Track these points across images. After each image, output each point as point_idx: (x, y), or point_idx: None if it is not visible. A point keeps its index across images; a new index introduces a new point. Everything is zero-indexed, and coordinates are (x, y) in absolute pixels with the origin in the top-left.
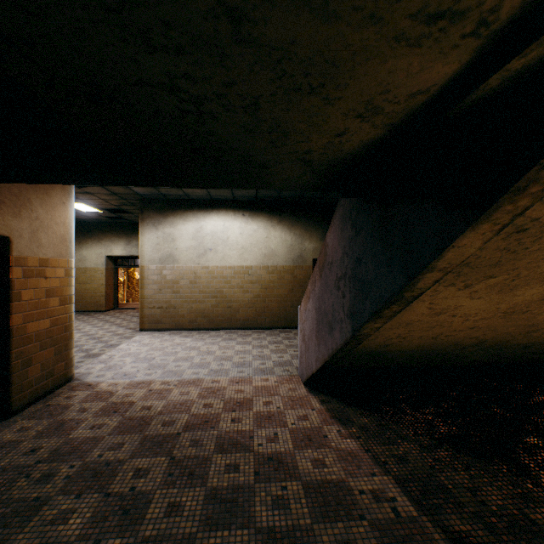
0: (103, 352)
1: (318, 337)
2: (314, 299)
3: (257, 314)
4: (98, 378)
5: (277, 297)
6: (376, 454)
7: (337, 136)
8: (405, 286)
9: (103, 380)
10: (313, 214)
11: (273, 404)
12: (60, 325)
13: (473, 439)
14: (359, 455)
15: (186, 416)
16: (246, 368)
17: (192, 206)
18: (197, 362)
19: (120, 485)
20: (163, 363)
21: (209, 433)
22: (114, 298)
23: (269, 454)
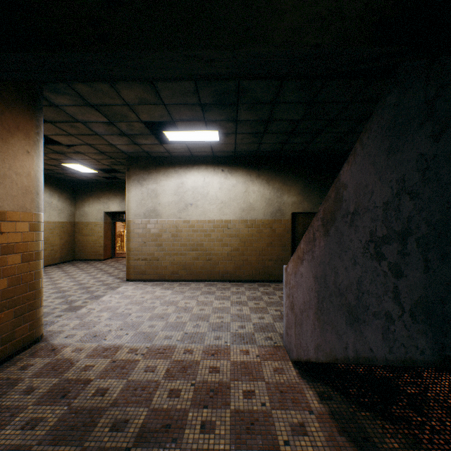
0: (84, 304)
1: (320, 318)
2: (311, 263)
3: (235, 266)
4: (66, 339)
5: (255, 250)
6: None
7: None
8: None
9: (70, 342)
10: (291, 168)
11: (256, 396)
12: (23, 283)
13: None
14: None
15: (144, 413)
16: (223, 332)
17: (174, 163)
18: (172, 321)
19: None
20: (138, 321)
21: None
22: (111, 248)
23: None
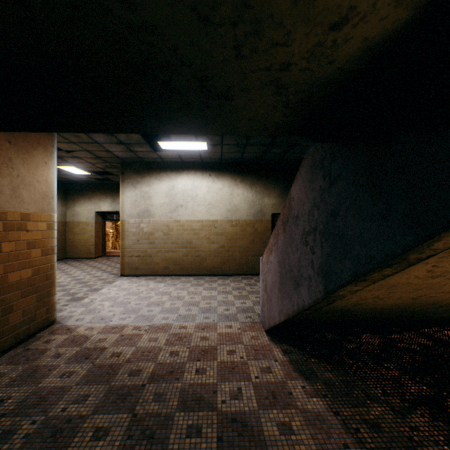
0: (86, 296)
1: (281, 291)
2: (276, 252)
3: (222, 262)
4: (77, 322)
5: (240, 247)
6: (345, 418)
7: (332, 28)
8: (416, 246)
9: (81, 324)
10: (271, 174)
11: (236, 353)
12: (42, 273)
13: (449, 403)
14: (327, 418)
15: (152, 365)
16: (211, 314)
17: (165, 168)
18: (167, 307)
19: (76, 449)
20: (137, 307)
21: (173, 386)
22: (102, 247)
23: (233, 414)
